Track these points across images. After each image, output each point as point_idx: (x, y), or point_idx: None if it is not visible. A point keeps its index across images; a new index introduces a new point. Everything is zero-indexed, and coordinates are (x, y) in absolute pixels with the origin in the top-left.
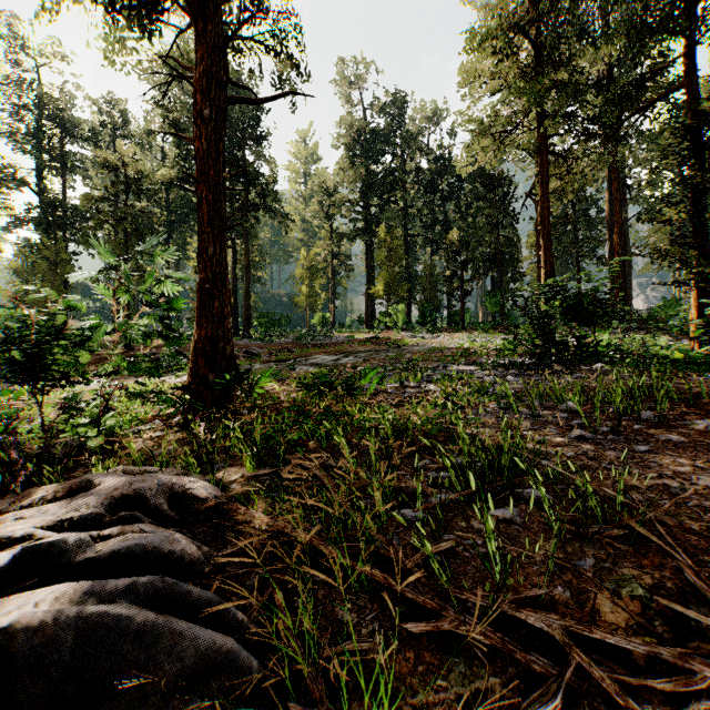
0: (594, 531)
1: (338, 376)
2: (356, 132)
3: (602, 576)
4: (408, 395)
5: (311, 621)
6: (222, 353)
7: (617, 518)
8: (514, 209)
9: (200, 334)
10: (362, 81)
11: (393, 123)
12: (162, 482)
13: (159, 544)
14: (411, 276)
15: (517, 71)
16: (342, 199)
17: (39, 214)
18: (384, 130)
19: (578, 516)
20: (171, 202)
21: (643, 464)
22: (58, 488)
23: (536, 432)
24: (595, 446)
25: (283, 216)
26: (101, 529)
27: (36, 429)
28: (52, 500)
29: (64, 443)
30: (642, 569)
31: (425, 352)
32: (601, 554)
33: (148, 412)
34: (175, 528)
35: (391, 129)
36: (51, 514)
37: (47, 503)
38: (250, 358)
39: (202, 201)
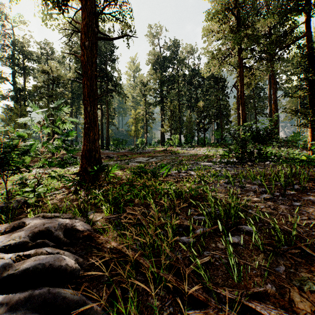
0: (281, 250)
1: (149, 167)
2: (156, 58)
3: (291, 277)
4: (181, 176)
5: (135, 308)
6: (94, 157)
7: (292, 243)
8: (227, 92)
9: (83, 148)
10: (159, 35)
11: (173, 54)
12: (61, 222)
13: (53, 261)
14: (181, 122)
15: (229, 29)
16: (150, 87)
17: (13, 94)
18: (169, 57)
19: (272, 241)
20: (73, 88)
21: (299, 212)
22: (7, 226)
23: (244, 195)
24: (273, 202)
25: (124, 95)
26: (26, 250)
27: (5, 193)
28: (5, 232)
29: (17, 200)
30: (311, 273)
31: (188, 156)
32: (288, 263)
33: (59, 184)
34: (66, 247)
35: (172, 56)
36: (0, 241)
37: (1, 234)
38: (108, 159)
39: (84, 85)
